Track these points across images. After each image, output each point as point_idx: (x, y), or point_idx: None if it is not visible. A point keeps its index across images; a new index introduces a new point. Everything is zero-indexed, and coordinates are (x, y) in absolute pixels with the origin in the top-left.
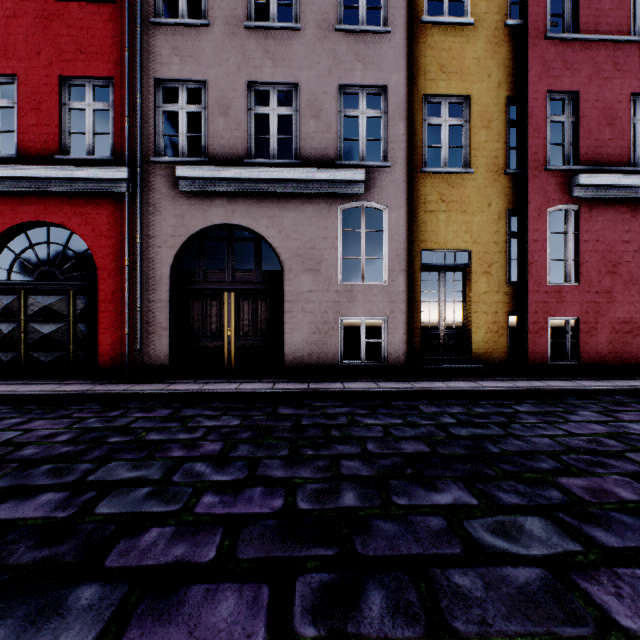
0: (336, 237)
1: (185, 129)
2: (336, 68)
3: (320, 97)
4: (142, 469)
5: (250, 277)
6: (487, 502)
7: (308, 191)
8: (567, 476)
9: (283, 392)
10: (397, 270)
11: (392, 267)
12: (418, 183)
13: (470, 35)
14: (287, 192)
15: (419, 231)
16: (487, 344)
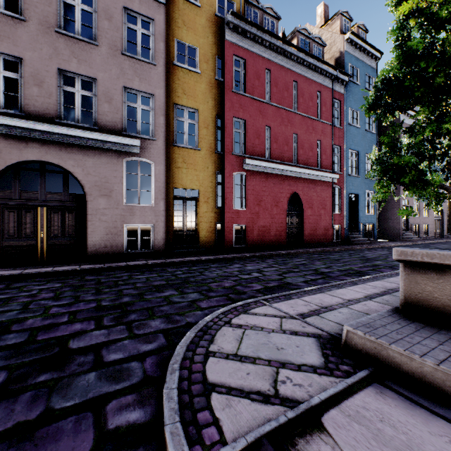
0: (122, 177)
1: (2, 88)
2: (122, 76)
3: (112, 91)
4: (5, 307)
5: (59, 197)
6: (181, 293)
7: (104, 147)
8: (213, 283)
9: (87, 269)
10: (160, 198)
11: (157, 196)
12: (172, 151)
13: (199, 78)
14: (89, 145)
15: (172, 177)
16: (207, 238)
